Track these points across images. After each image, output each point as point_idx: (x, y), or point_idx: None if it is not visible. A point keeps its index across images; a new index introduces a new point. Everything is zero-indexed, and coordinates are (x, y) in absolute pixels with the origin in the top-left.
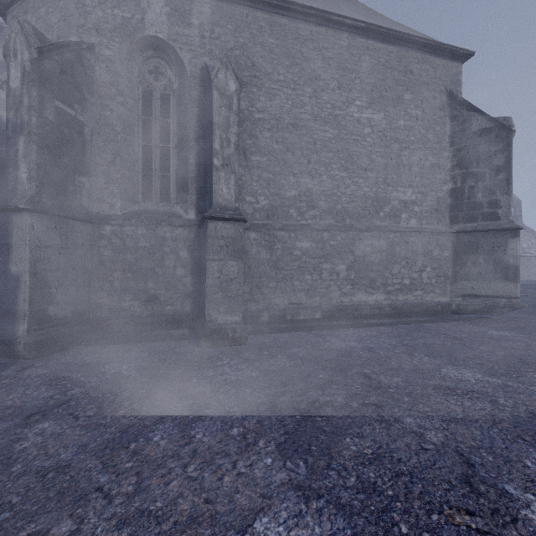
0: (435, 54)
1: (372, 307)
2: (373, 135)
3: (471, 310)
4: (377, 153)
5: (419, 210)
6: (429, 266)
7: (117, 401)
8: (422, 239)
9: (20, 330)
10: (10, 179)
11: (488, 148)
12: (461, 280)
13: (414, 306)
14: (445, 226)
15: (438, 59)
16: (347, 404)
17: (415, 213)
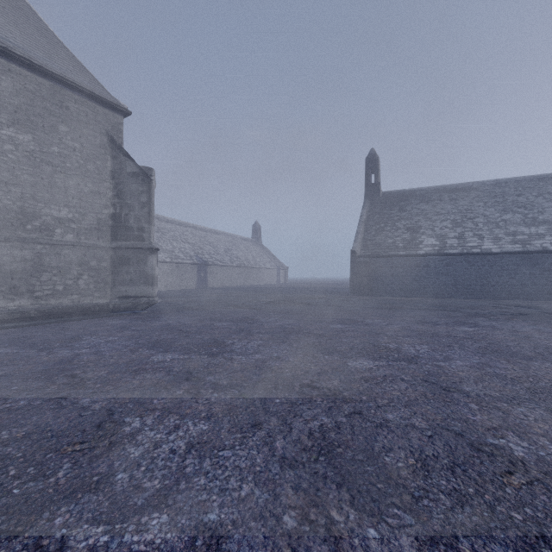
0: (95, 101)
1: (12, 312)
2: (18, 153)
3: (123, 308)
4: (23, 171)
5: (77, 227)
6: (86, 274)
7: None
8: (77, 251)
9: None
10: None
11: (138, 188)
12: (119, 286)
13: (69, 309)
14: (106, 242)
15: (99, 106)
16: None
17: (73, 230)
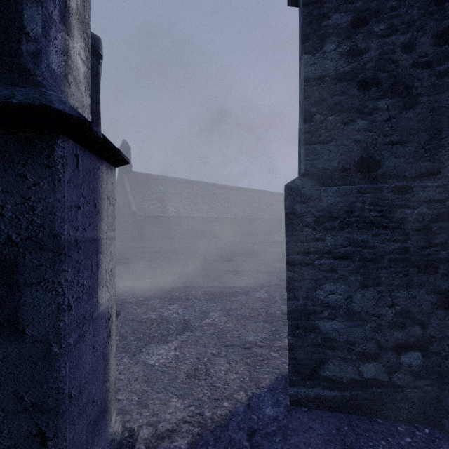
0: None
1: None
2: None
3: None
4: None
5: None
6: None
7: (220, 330)
8: None
9: (112, 428)
10: (54, 38)
11: None
12: None
13: None
14: None
15: None
16: (203, 291)
17: None
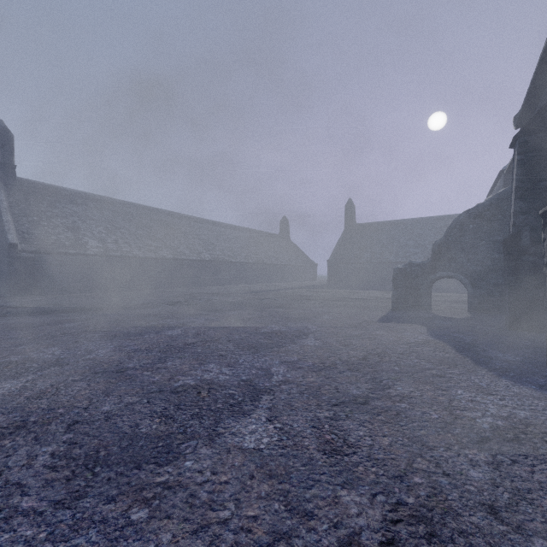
0: None
1: None
2: None
3: None
4: None
5: None
6: None
7: None
8: None
9: None
10: None
11: None
12: None
13: None
14: None
15: None
16: (68, 441)
17: None
